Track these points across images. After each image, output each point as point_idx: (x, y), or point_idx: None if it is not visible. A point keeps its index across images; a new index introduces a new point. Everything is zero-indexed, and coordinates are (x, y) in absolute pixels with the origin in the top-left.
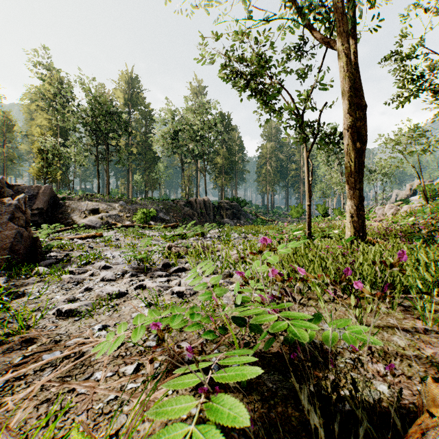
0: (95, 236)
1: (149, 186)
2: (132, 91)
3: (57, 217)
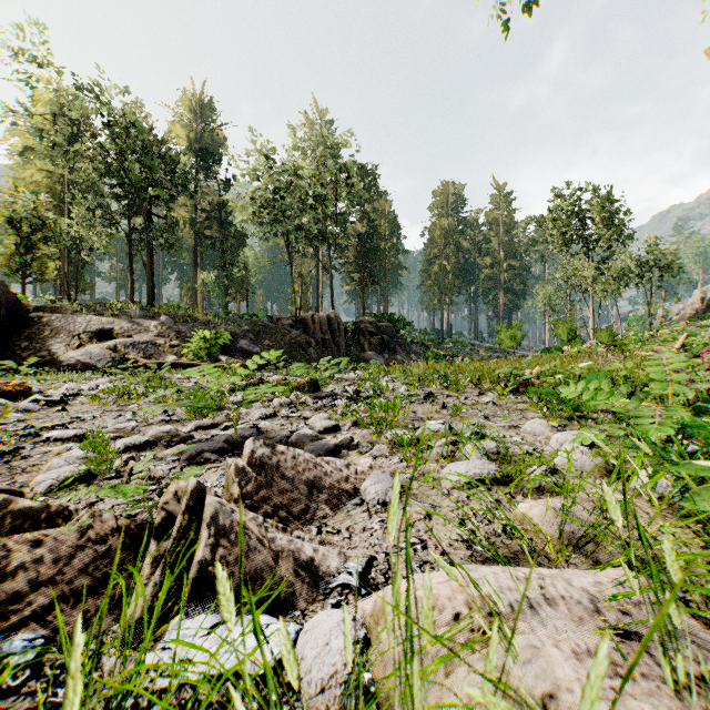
0: (4, 392)
1: (232, 294)
2: (203, 127)
3: (18, 345)
